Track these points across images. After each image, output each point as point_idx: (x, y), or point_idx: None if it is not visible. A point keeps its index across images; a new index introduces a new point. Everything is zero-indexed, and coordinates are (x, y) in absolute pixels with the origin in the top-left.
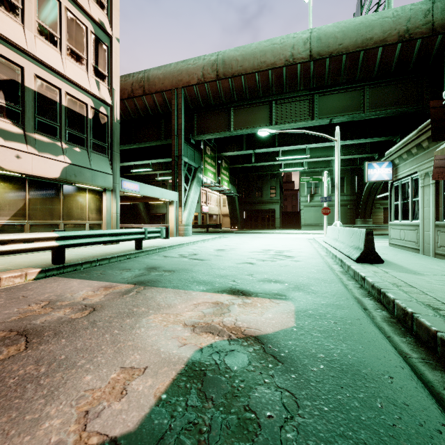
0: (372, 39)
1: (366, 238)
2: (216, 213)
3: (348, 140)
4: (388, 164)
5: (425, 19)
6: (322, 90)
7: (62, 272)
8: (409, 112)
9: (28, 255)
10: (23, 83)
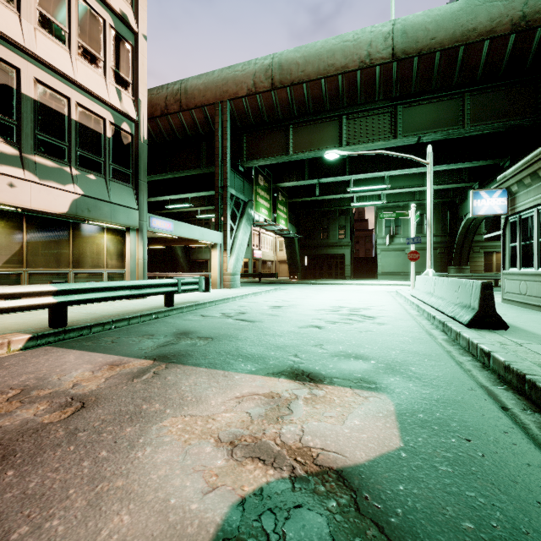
0: (475, 31)
1: (483, 293)
2: (271, 259)
3: (440, 164)
4: (501, 192)
5: None
6: (407, 100)
7: (63, 339)
8: (524, 125)
9: (25, 314)
10: (20, 89)
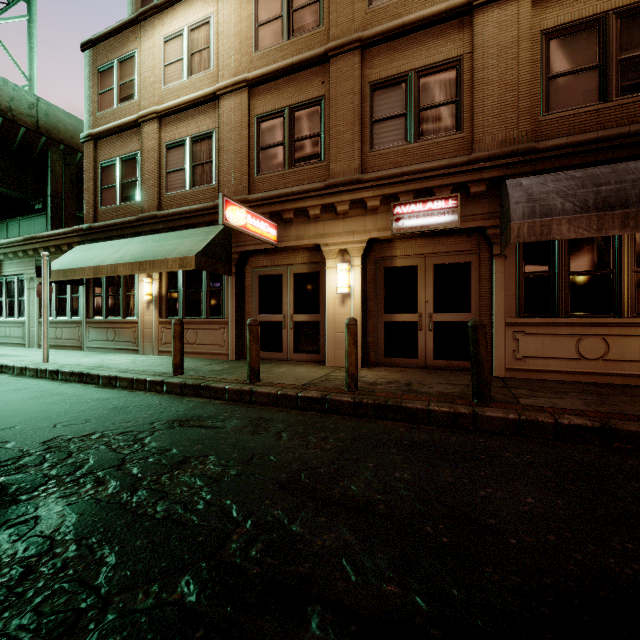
0: None
1: None
2: None
3: None
4: None
5: (31, 111)
6: None
7: None
8: (12, 195)
9: None
10: None
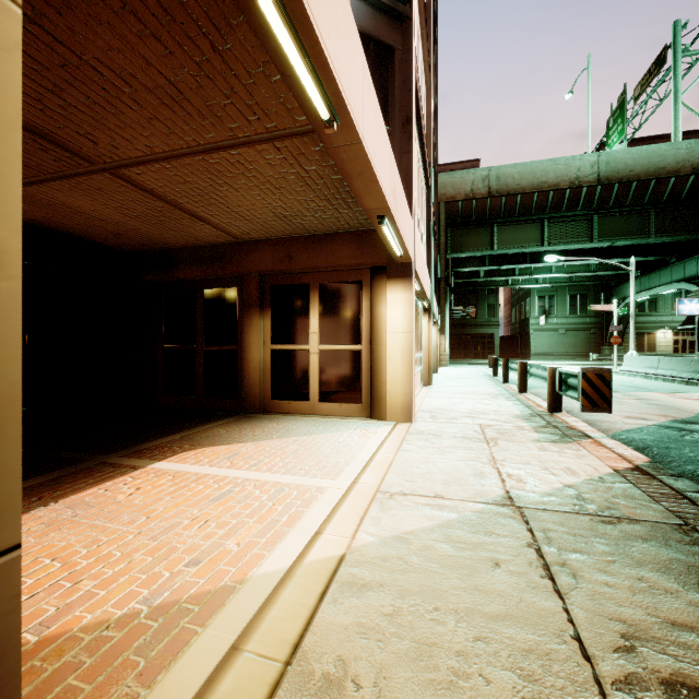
0: (664, 169)
1: None
2: None
3: (614, 258)
4: (698, 301)
5: None
6: (602, 211)
7: None
8: (696, 239)
9: (437, 379)
10: None
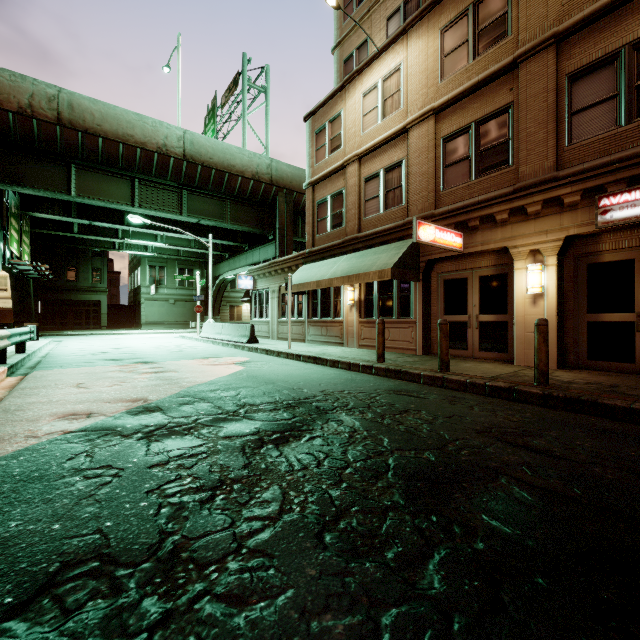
0: (235, 167)
1: (252, 329)
2: None
3: (207, 237)
4: (251, 278)
5: (268, 170)
6: (191, 188)
7: (11, 372)
8: (257, 232)
9: None
10: None
